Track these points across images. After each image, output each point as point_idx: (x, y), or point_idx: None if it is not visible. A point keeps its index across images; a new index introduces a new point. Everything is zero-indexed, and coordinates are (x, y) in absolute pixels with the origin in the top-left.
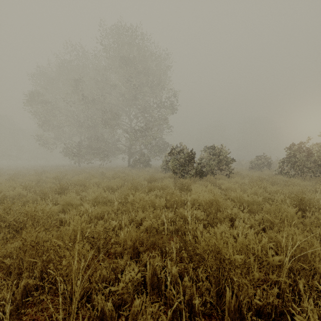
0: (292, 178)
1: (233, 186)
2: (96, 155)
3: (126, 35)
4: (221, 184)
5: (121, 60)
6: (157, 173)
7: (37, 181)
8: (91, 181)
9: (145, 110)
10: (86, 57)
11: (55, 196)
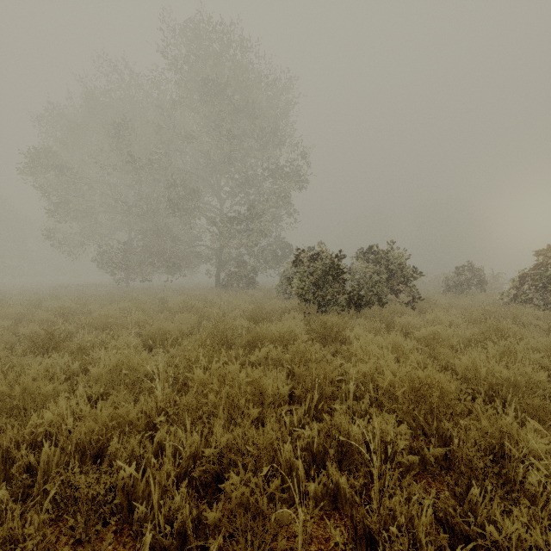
0: (547, 312)
1: (444, 333)
2: (158, 266)
3: (212, 39)
4: (406, 326)
5: (201, 88)
6: (270, 299)
7: (18, 318)
8: (130, 320)
9: (247, 182)
10: (137, 84)
11: (28, 360)
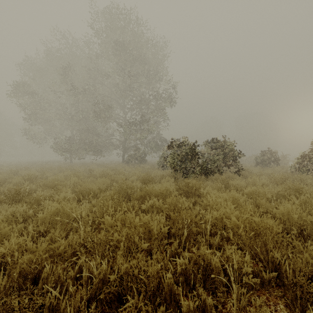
0: None
1: (262, 190)
2: (88, 150)
3: (119, 18)
4: (237, 186)
5: (113, 46)
6: (154, 170)
7: (2, 181)
8: (69, 182)
9: (140, 102)
10: (76, 45)
11: (3, 207)
